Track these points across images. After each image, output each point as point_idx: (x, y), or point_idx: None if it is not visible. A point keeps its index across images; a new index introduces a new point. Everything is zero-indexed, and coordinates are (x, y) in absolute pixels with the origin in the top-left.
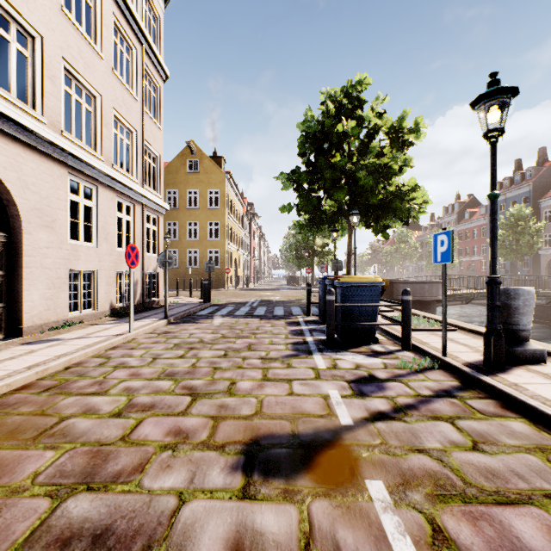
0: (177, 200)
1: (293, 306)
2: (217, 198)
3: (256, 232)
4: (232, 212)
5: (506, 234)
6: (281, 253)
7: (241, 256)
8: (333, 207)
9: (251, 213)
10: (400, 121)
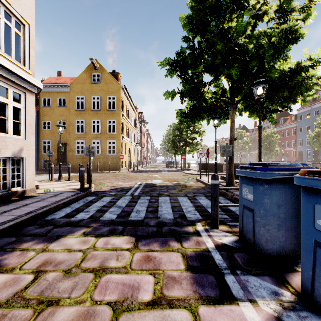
0: (84, 103)
1: (179, 196)
2: (114, 102)
3: (145, 132)
4: (127, 114)
5: (320, 131)
6: (161, 145)
7: (134, 147)
8: (215, 94)
9: (142, 119)
10: (289, 1)
